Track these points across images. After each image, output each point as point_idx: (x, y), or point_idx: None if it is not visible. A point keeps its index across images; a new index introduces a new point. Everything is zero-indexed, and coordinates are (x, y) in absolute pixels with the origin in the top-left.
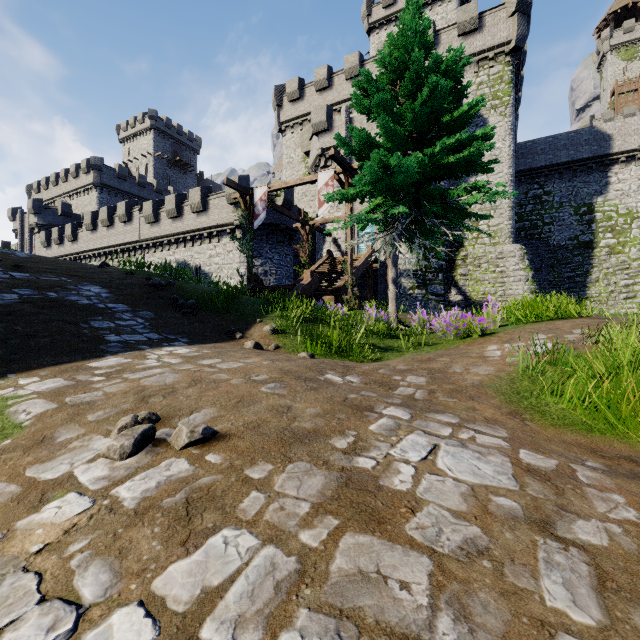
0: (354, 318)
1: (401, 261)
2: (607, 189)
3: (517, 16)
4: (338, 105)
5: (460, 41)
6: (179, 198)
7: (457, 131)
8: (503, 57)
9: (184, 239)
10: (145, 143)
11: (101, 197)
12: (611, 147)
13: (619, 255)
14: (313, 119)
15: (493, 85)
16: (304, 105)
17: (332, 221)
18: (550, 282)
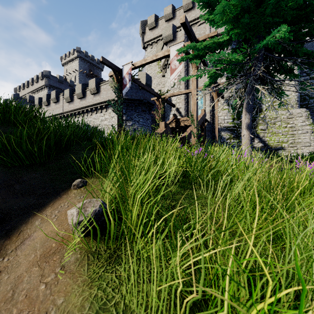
0: None
1: (221, 121)
2: None
3: None
4: (178, 28)
5: None
6: (84, 86)
7: None
8: None
9: (87, 111)
10: (74, 65)
11: (49, 92)
12: None
13: None
14: (164, 34)
15: None
16: (158, 30)
17: (177, 94)
18: None
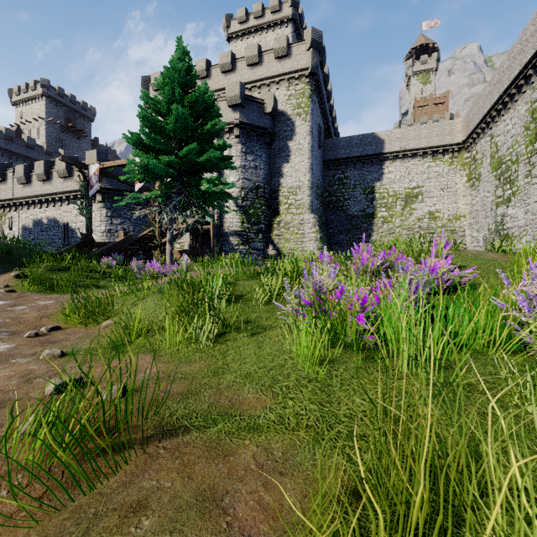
0: (142, 267)
1: (230, 224)
2: (382, 177)
3: (312, 51)
4: None
5: (276, 62)
6: (48, 164)
7: (209, 140)
8: (304, 78)
9: (54, 199)
10: (37, 108)
11: None
12: (384, 148)
13: (389, 223)
14: None
15: (298, 98)
16: None
17: None
18: (347, 241)
